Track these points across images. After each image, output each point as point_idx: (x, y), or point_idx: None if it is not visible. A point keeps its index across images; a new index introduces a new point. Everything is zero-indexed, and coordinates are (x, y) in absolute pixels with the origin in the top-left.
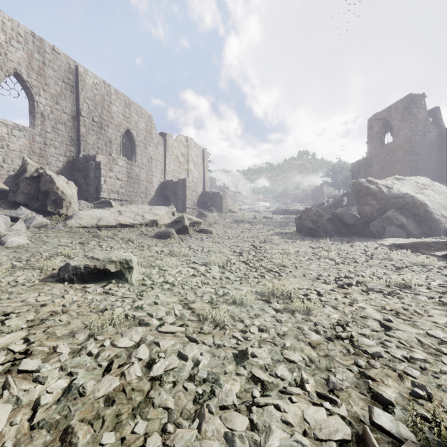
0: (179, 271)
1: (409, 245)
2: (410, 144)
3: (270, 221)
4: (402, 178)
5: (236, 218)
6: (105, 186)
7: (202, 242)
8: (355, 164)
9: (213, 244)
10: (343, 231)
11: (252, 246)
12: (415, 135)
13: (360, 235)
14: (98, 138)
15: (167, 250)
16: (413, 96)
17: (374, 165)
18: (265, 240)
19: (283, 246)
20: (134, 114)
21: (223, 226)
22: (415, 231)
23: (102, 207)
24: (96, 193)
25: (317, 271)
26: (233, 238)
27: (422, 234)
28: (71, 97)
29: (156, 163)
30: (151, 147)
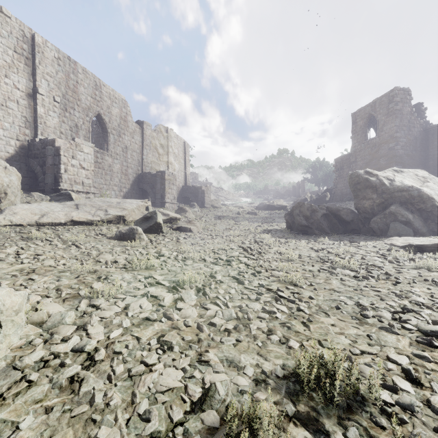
0: (126, 306)
1: (433, 247)
2: (395, 139)
3: (255, 217)
4: (401, 170)
5: (219, 214)
6: (66, 176)
7: (177, 243)
8: (339, 159)
9: (192, 246)
10: (339, 228)
11: (242, 250)
12: (400, 130)
13: (359, 233)
14: (62, 122)
15: (124, 259)
16: (398, 90)
17: (358, 160)
18: (256, 240)
19: (279, 248)
20: (106, 98)
21: (205, 223)
22: (423, 228)
23: (60, 200)
24: (55, 183)
25: (348, 294)
26: (217, 238)
27: (430, 232)
28: (26, 71)
29: (132, 153)
30: (126, 136)
